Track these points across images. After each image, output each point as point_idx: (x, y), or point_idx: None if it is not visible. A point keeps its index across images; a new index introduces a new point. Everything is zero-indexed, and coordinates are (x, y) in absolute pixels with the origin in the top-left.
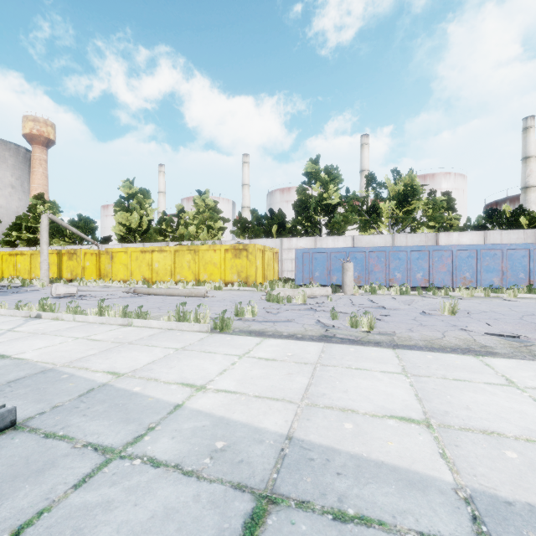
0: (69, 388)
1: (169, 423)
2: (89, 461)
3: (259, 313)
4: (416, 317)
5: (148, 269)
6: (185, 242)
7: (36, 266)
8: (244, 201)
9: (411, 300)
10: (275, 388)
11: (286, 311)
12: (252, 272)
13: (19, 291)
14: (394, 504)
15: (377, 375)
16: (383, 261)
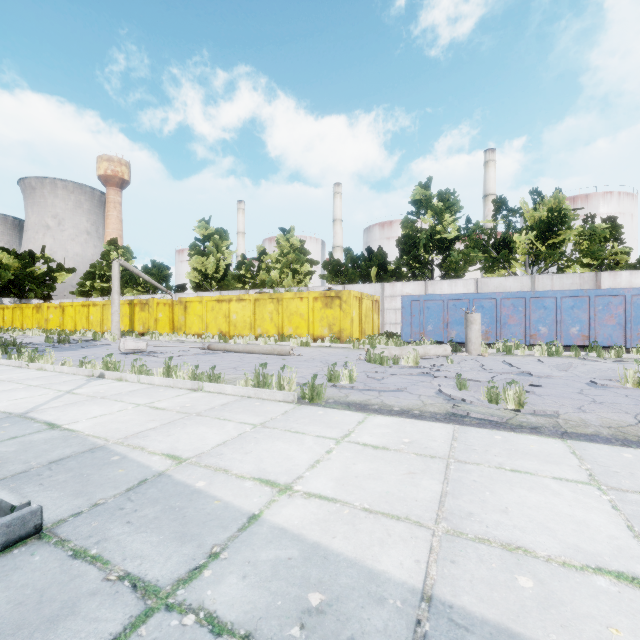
0: (118, 476)
1: (240, 547)
2: (121, 610)
3: (358, 378)
4: (583, 390)
5: (225, 321)
6: (267, 289)
7: (108, 318)
8: (336, 240)
9: (568, 364)
10: (393, 496)
11: (392, 375)
12: (346, 325)
13: (89, 346)
14: None
15: (549, 484)
16: (521, 311)
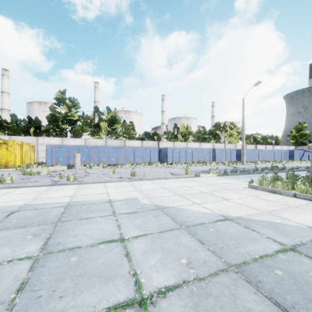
0: None
1: None
2: None
3: (16, 180)
4: (99, 175)
5: None
6: None
7: None
8: (4, 104)
9: (104, 169)
10: (22, 198)
11: (35, 178)
12: (12, 159)
13: None
14: (51, 206)
15: (66, 191)
16: (97, 153)
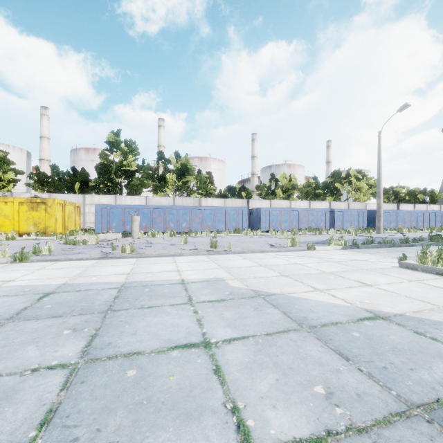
0: None
1: None
2: None
3: (56, 251)
4: (165, 246)
5: None
6: None
7: None
8: (43, 153)
9: (172, 239)
10: (61, 275)
11: (80, 249)
12: (51, 223)
13: None
14: (99, 287)
15: (120, 266)
16: (162, 215)
